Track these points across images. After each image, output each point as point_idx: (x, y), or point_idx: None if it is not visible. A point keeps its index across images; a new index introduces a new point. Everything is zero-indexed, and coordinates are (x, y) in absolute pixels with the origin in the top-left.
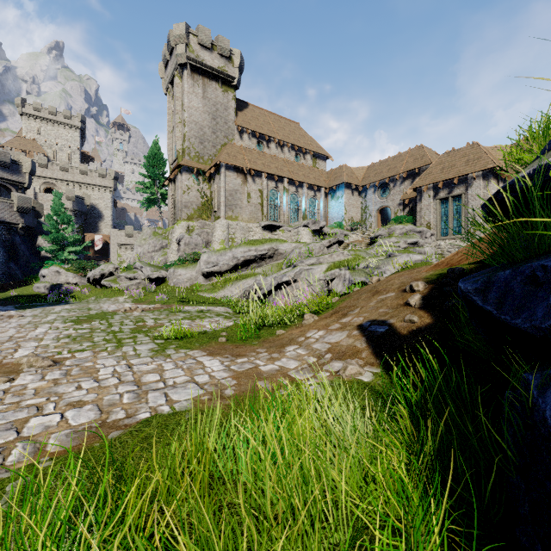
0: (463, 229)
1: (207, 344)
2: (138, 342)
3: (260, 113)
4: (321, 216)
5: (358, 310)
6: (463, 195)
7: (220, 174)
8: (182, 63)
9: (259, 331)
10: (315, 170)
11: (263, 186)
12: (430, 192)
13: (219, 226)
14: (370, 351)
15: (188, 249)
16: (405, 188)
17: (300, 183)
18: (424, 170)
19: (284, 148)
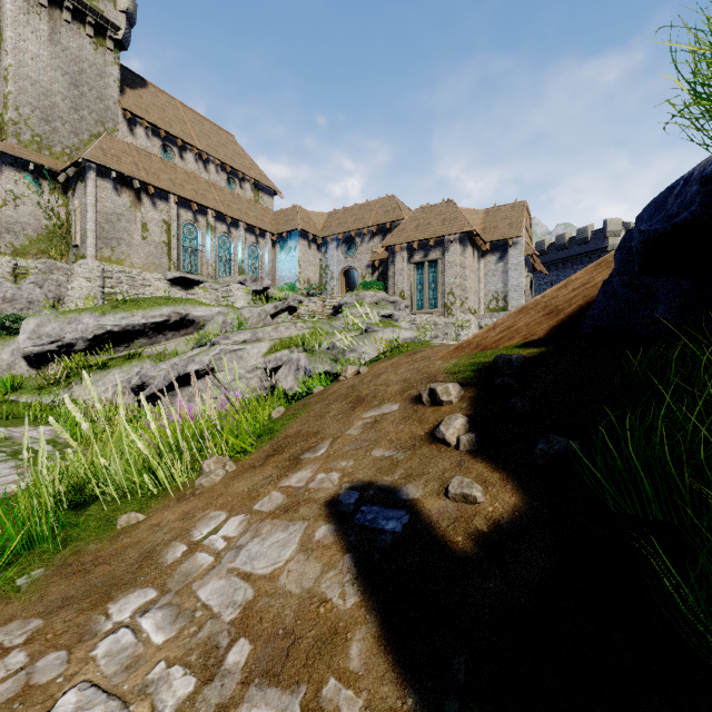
0: (440, 302)
1: None
2: None
3: (168, 102)
4: (266, 273)
5: (326, 447)
6: (440, 261)
7: (86, 181)
8: None
9: (86, 506)
10: (257, 206)
11: (170, 215)
12: (404, 253)
13: (82, 272)
14: (375, 632)
15: (13, 309)
16: (374, 246)
17: (235, 221)
18: (396, 225)
19: (209, 165)
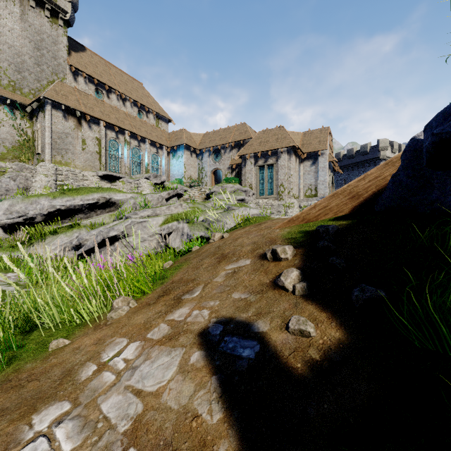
0: (275, 191)
1: None
2: None
3: (100, 61)
4: (163, 172)
5: (200, 291)
6: (275, 165)
7: (45, 111)
8: None
9: (31, 332)
10: (158, 129)
11: (101, 134)
12: (251, 160)
13: (42, 171)
14: (235, 446)
15: None
16: (233, 155)
17: (143, 139)
18: (246, 142)
19: (126, 102)
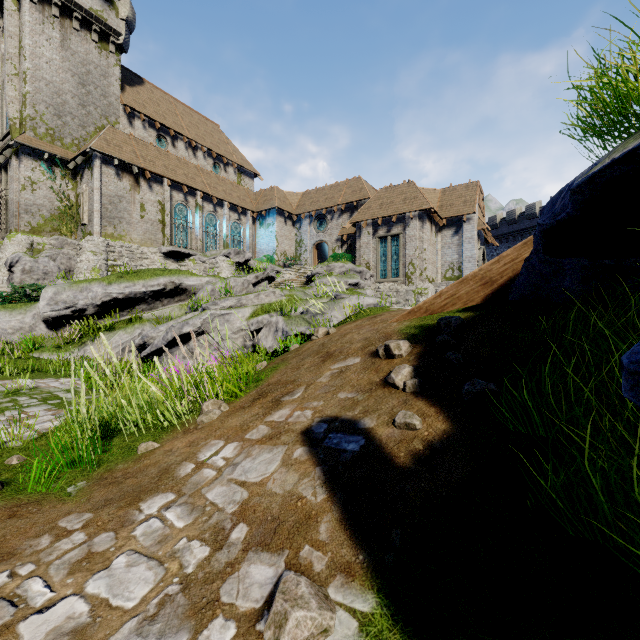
0: (401, 271)
1: None
2: None
3: (162, 97)
4: (247, 246)
5: (301, 392)
6: (401, 235)
7: (93, 168)
8: None
9: (110, 439)
10: (240, 187)
11: (164, 197)
12: (369, 228)
13: (89, 247)
14: (337, 517)
15: (31, 279)
16: (343, 222)
17: (220, 201)
18: (362, 204)
19: (198, 152)
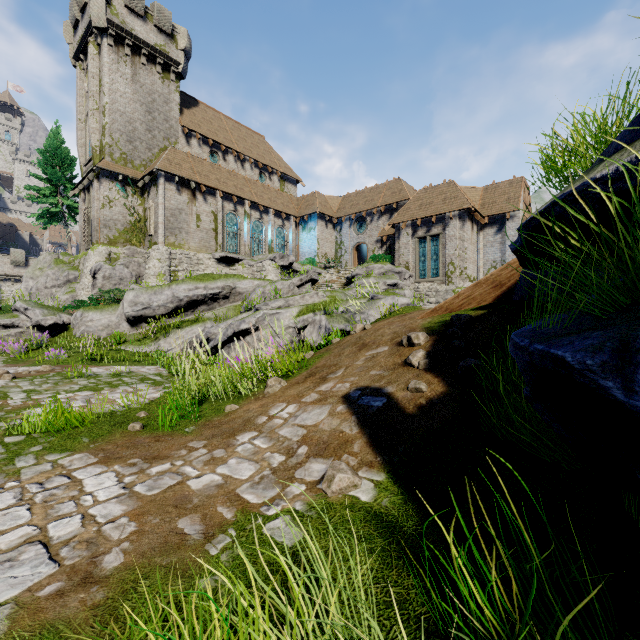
0: (441, 271)
1: (106, 438)
2: None
3: (214, 115)
4: (291, 250)
5: (342, 371)
6: (441, 235)
7: (158, 186)
8: (101, 27)
9: (201, 405)
10: (283, 194)
11: (217, 207)
12: (408, 229)
13: (155, 255)
14: (365, 440)
15: (110, 284)
16: (382, 223)
17: (266, 209)
18: (402, 205)
19: (245, 164)
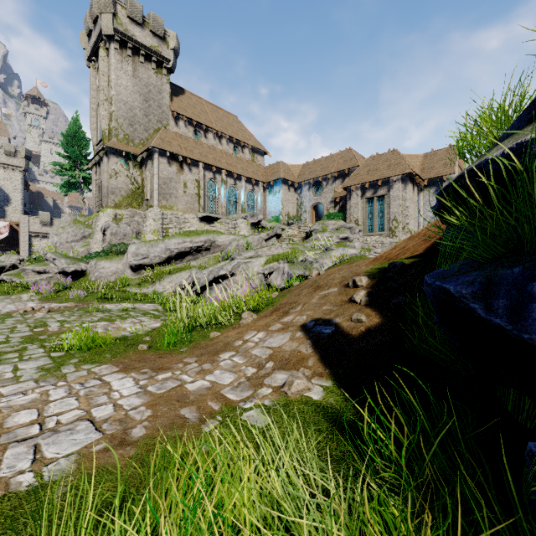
0: (386, 226)
1: (123, 355)
2: (25, 357)
3: (197, 101)
4: (259, 210)
5: (300, 307)
6: (386, 196)
7: (153, 160)
8: (109, 34)
9: (191, 332)
10: (253, 164)
11: (200, 176)
12: (358, 191)
13: (151, 216)
14: (317, 358)
15: (116, 239)
16: (336, 186)
17: (239, 176)
18: (352, 171)
19: (222, 140)
